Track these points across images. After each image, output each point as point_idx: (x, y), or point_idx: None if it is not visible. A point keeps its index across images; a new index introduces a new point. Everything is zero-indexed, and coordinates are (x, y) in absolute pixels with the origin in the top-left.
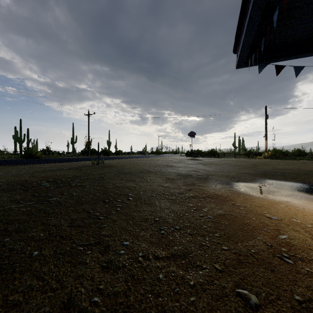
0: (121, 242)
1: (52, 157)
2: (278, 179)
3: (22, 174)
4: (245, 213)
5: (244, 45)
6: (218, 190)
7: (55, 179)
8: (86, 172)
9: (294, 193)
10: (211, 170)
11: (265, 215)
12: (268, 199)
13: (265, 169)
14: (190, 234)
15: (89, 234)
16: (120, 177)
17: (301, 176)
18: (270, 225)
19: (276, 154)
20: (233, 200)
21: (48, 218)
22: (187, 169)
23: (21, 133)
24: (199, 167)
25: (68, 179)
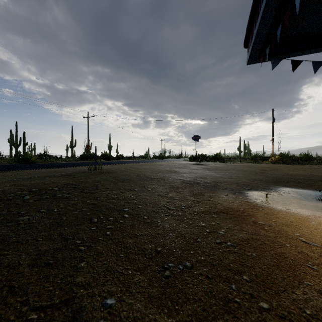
0: (102, 299)
1: (49, 161)
2: (293, 187)
3: (4, 183)
4: (273, 236)
5: (258, 36)
6: (231, 202)
7: (40, 188)
8: (79, 179)
9: (318, 205)
10: (218, 177)
11: (299, 240)
12: (293, 213)
13: (276, 175)
14: (207, 278)
15: (57, 281)
16: (117, 186)
17: (318, 183)
18: (312, 256)
19: (283, 158)
20: (252, 216)
21: (3, 252)
22: (193, 176)
23: (17, 136)
24: (205, 173)
25: (56, 188)
